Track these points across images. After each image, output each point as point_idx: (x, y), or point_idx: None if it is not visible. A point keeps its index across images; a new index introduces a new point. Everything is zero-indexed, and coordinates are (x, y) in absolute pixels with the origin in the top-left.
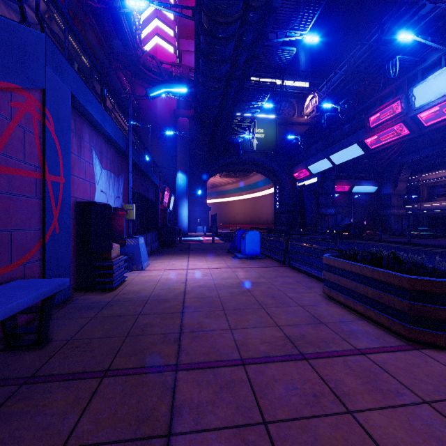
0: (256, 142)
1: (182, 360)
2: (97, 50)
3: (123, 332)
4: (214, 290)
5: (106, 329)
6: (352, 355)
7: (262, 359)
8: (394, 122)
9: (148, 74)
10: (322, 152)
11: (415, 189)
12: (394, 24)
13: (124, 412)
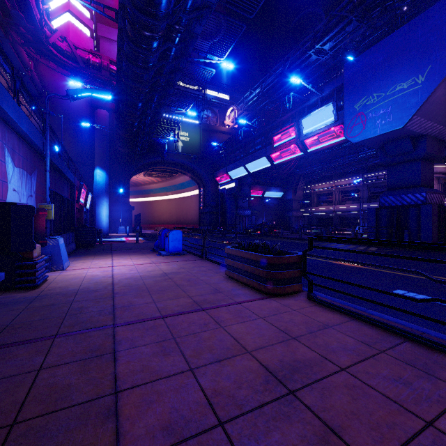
0: (182, 144)
1: (117, 322)
2: None
3: (61, 314)
4: (140, 280)
5: (44, 314)
6: (232, 305)
7: (176, 314)
8: (291, 143)
9: (58, 56)
10: (239, 161)
11: (309, 196)
12: (292, 63)
13: (79, 349)
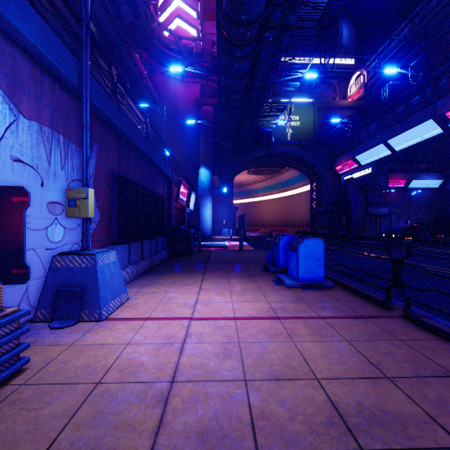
0: (290, 131)
1: None
2: (106, 23)
3: None
4: None
5: None
6: None
7: None
8: None
9: (164, 51)
10: (376, 137)
11: None
12: None
13: None
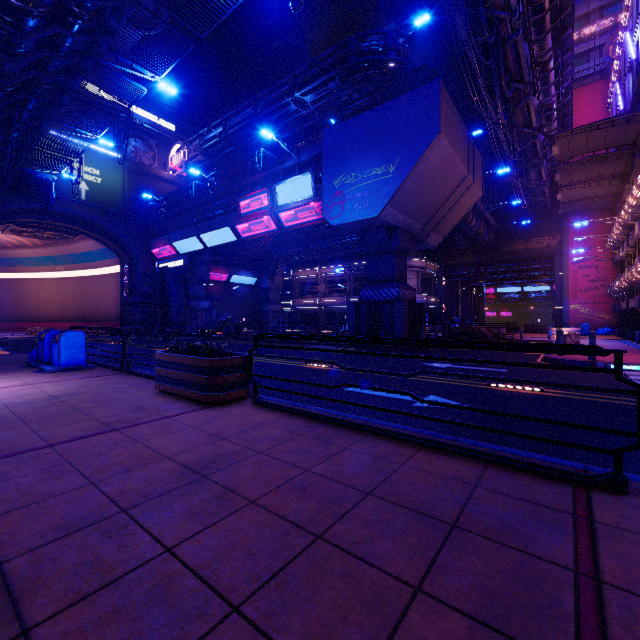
0: (87, 188)
1: None
2: None
3: None
4: (5, 409)
5: None
6: (158, 420)
7: (72, 440)
8: (263, 214)
9: None
10: (191, 228)
11: (290, 285)
12: (266, 106)
13: None
